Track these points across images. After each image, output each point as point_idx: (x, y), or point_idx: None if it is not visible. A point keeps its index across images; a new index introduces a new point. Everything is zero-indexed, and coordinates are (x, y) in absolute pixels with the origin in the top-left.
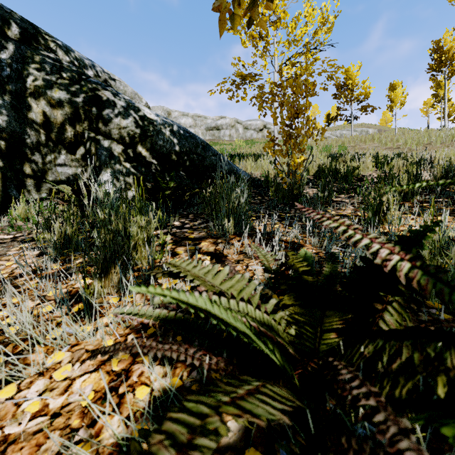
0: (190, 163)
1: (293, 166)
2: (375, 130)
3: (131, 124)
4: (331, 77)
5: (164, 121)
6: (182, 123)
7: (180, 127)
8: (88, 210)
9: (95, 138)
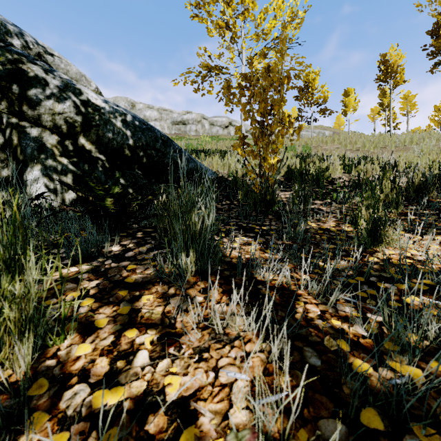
0: (147, 160)
1: (266, 167)
2: (330, 132)
3: (69, 110)
4: (299, 76)
5: (115, 108)
6: (147, 115)
7: (135, 117)
8: None
9: (18, 125)
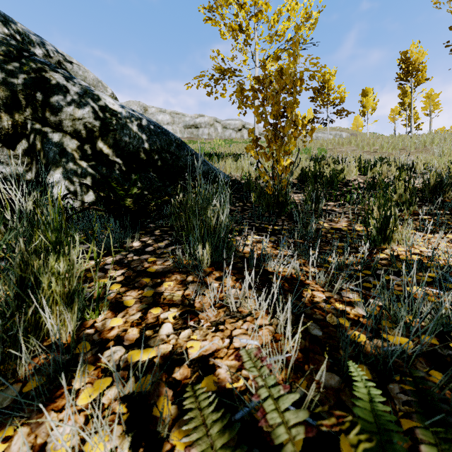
0: (162, 163)
1: (279, 169)
2: (348, 134)
3: (88, 115)
4: (313, 77)
5: (131, 113)
6: (159, 119)
7: (150, 121)
8: (12, 227)
9: (41, 131)
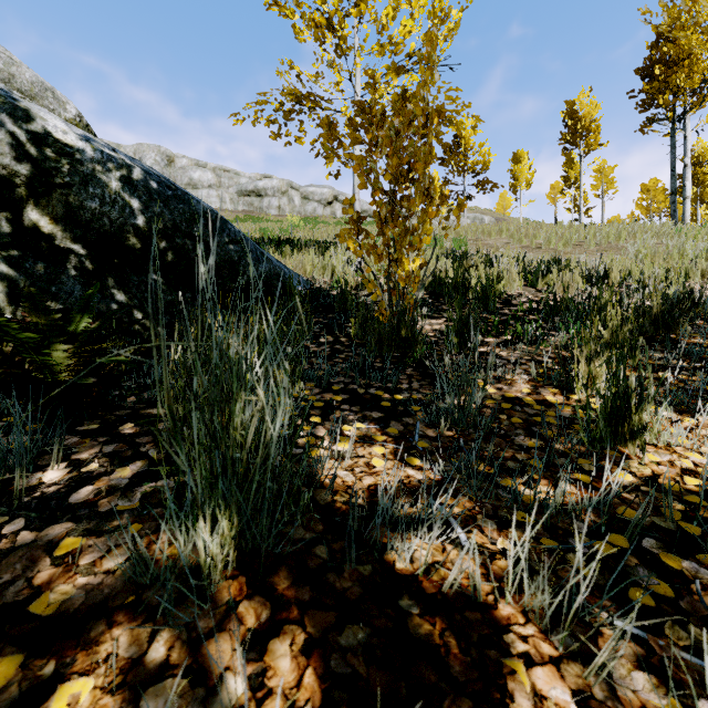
0: (175, 257)
1: (401, 277)
2: (492, 218)
3: None
4: (450, 121)
5: (106, 154)
6: (195, 179)
7: (150, 174)
8: None
9: None
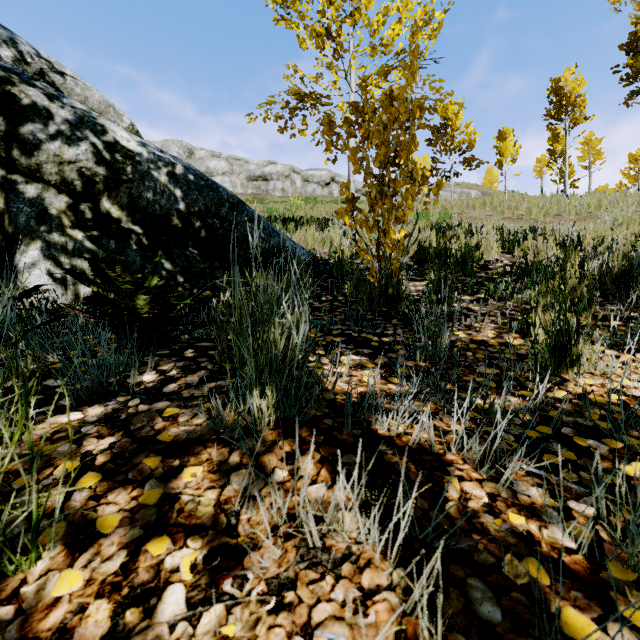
0: (207, 234)
1: (388, 245)
2: (478, 192)
3: (85, 157)
4: (435, 109)
5: (157, 155)
6: (211, 167)
7: (188, 169)
8: None
9: (5, 180)
